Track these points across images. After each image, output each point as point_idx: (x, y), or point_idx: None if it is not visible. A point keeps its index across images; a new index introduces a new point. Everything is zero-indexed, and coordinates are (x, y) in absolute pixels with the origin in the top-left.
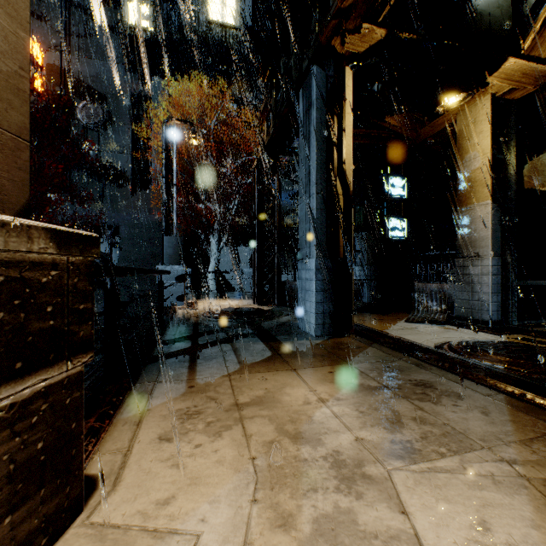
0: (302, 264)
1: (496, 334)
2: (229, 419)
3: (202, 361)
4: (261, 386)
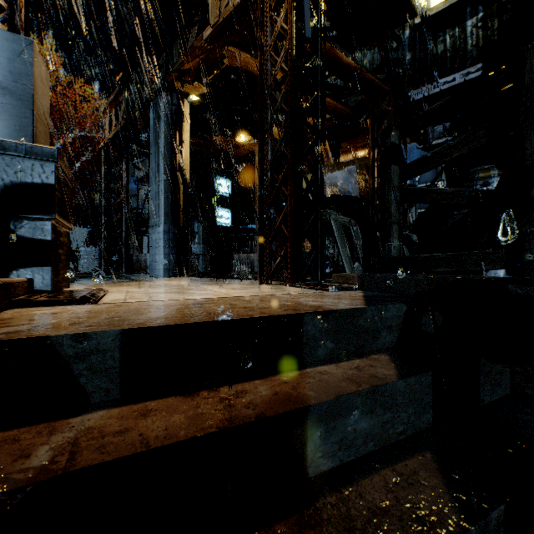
0: (153, 229)
1: None
2: (122, 286)
3: (83, 282)
4: (134, 283)
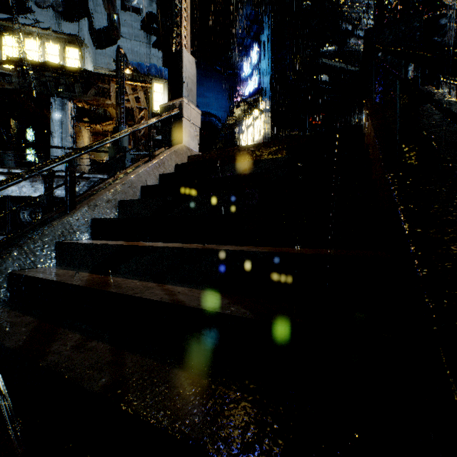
0: None
1: None
2: None
3: None
4: None
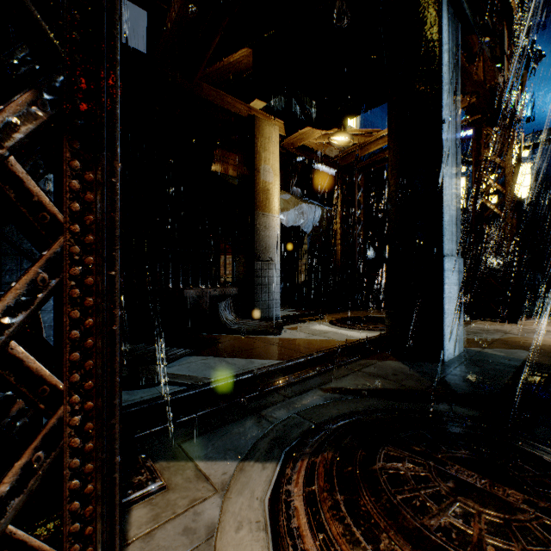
0: (451, 262)
1: (306, 322)
2: None
3: None
4: None
